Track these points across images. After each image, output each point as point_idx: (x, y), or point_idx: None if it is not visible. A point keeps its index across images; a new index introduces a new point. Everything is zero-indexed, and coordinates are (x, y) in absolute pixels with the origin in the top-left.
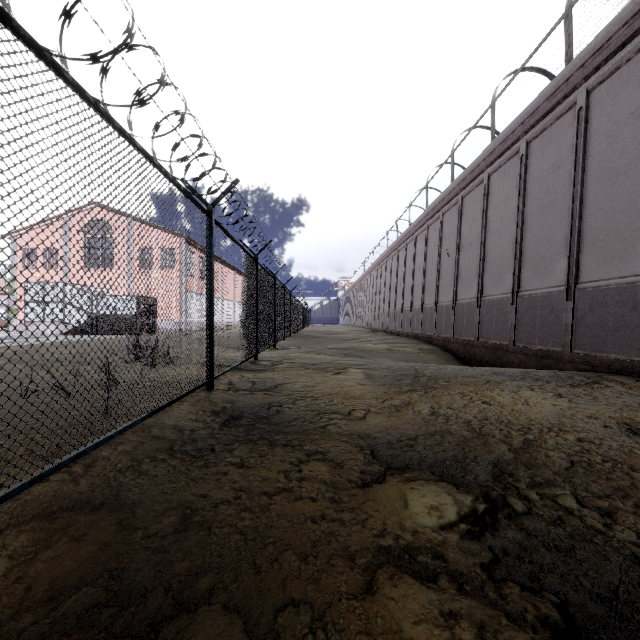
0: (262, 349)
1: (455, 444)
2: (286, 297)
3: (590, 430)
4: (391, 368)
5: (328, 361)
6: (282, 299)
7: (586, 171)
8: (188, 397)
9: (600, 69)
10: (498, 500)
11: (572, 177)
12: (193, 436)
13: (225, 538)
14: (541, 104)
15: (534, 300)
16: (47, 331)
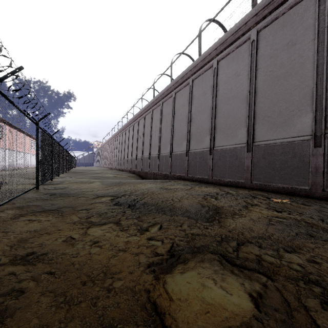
0: (54, 177)
1: (118, 192)
2: (64, 152)
3: (151, 189)
4: (112, 181)
5: (86, 180)
6: (62, 153)
7: (174, 118)
8: (29, 192)
9: (177, 88)
10: (120, 197)
11: (171, 119)
12: (42, 197)
13: (63, 204)
14: (165, 92)
15: (163, 157)
16: None
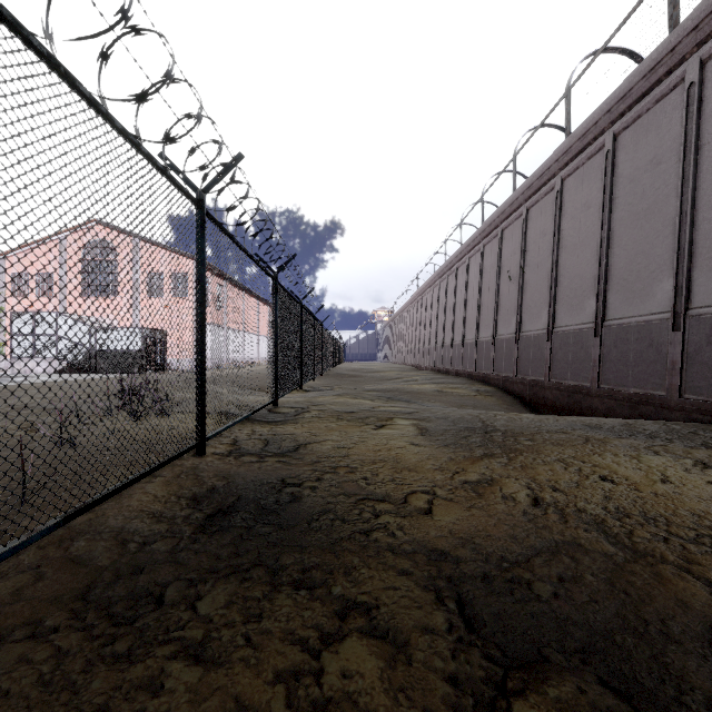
0: (284, 392)
1: (606, 580)
2: (316, 329)
3: None
4: (449, 418)
5: (367, 408)
6: (311, 331)
7: (700, 164)
8: (166, 468)
9: None
10: None
11: (680, 173)
12: (138, 559)
13: None
14: (635, 84)
15: (626, 331)
16: (37, 369)
